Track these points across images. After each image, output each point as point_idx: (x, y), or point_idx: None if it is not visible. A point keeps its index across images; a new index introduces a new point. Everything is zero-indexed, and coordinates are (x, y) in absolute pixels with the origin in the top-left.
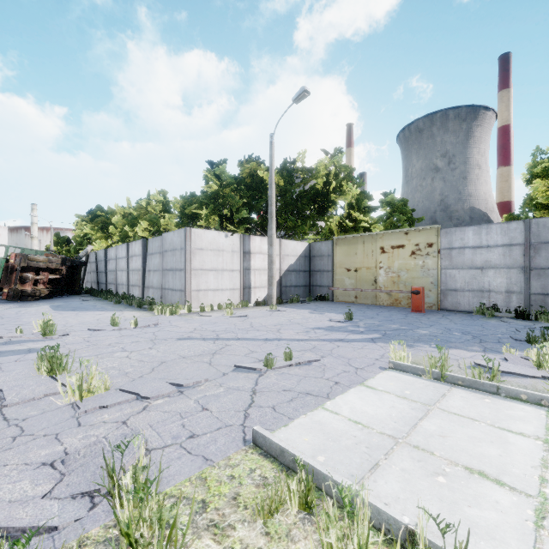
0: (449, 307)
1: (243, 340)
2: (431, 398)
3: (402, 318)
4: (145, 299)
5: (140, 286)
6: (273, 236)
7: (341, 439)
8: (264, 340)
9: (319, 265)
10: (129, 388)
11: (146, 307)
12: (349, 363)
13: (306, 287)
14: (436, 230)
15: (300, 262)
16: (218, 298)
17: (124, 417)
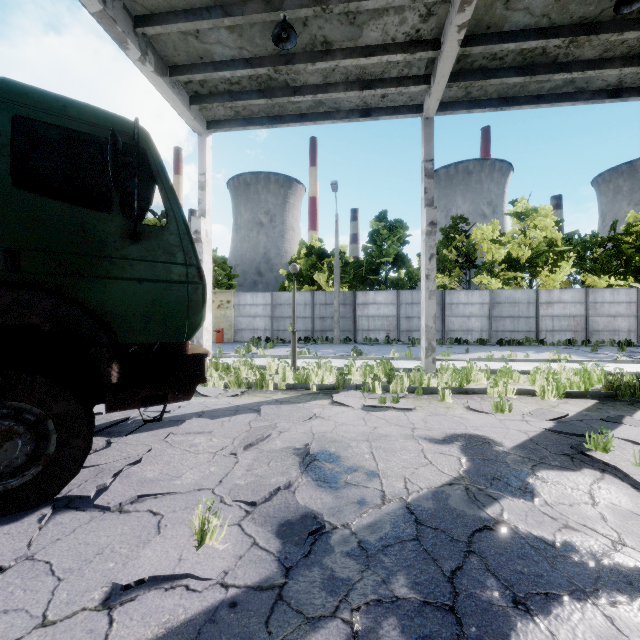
0: (238, 340)
1: None
2: None
3: None
4: None
5: None
6: None
7: None
8: None
9: None
10: None
11: None
12: None
13: None
14: (232, 293)
15: None
16: None
17: None
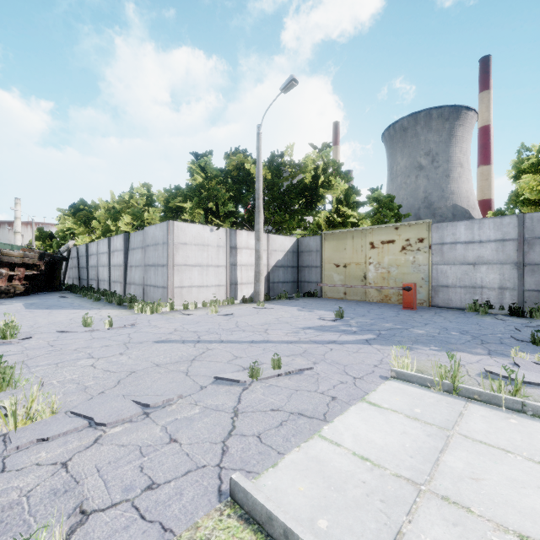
0: (440, 304)
1: (226, 343)
2: (447, 419)
3: (395, 316)
4: (126, 296)
5: (121, 282)
6: (260, 230)
7: (347, 487)
8: (250, 342)
9: (307, 261)
10: (83, 410)
11: (126, 305)
12: (345, 371)
13: (294, 283)
14: (427, 225)
15: (288, 257)
16: (202, 294)
17: (67, 455)
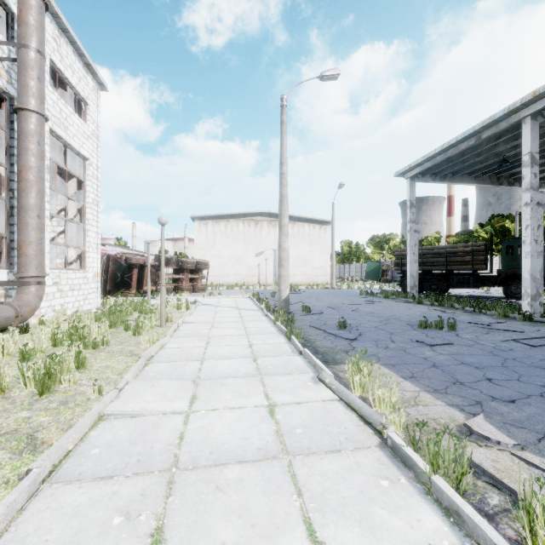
0: None
1: None
2: None
3: None
4: None
5: None
6: None
7: None
8: None
9: None
10: None
11: None
12: None
13: None
14: None
15: None
16: None
17: None
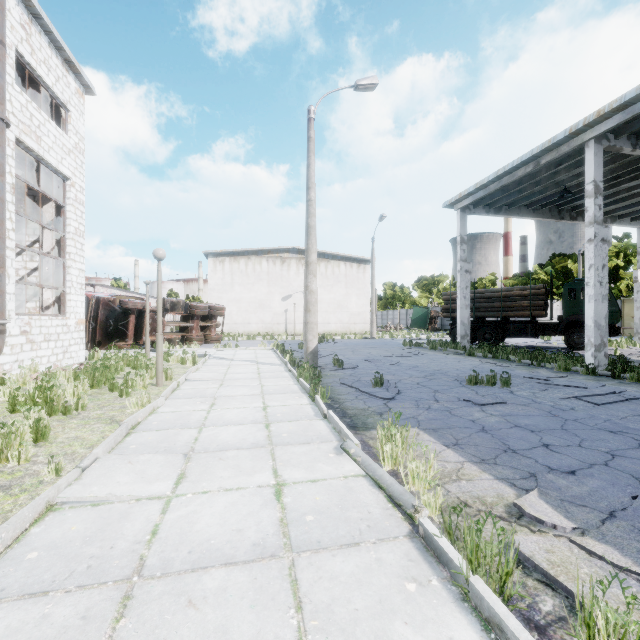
0: None
1: None
2: None
3: None
4: None
5: None
6: None
7: None
8: None
9: None
10: None
11: None
12: None
13: None
14: None
15: None
16: None
17: None
